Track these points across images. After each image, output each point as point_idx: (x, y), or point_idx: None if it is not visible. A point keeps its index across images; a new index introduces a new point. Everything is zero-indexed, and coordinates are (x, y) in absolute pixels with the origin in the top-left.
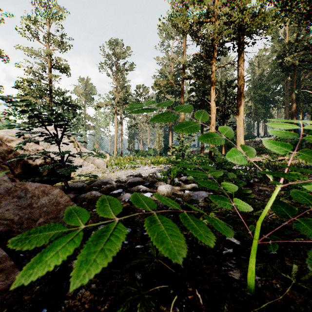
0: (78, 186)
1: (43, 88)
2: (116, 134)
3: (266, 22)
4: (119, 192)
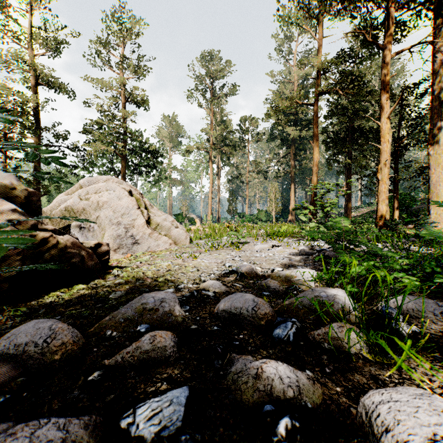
0: (35, 343)
1: (115, 130)
2: (211, 190)
3: None
4: None
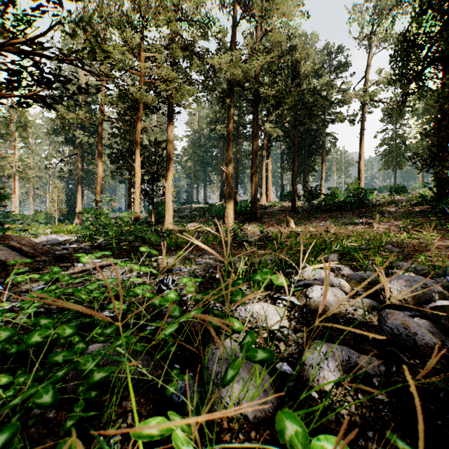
0: None
1: None
2: None
3: (187, 100)
4: (50, 246)
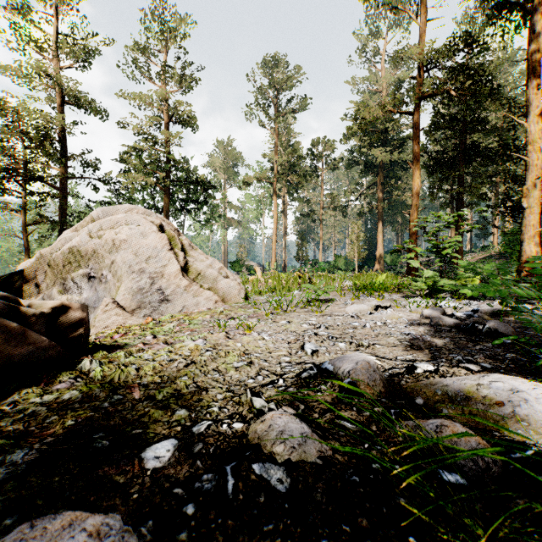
0: None
1: (156, 157)
2: (275, 231)
3: None
4: None
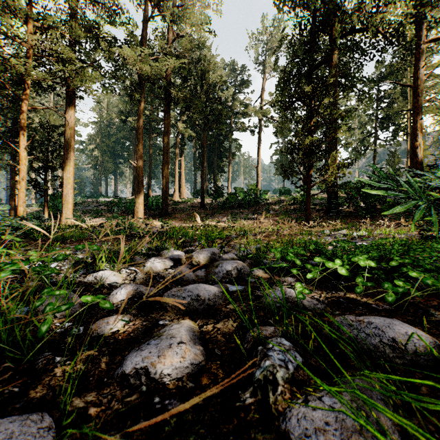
0: None
1: None
2: None
3: (89, 87)
4: None
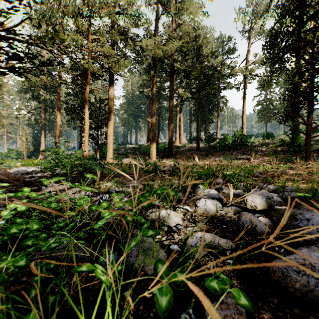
0: None
1: None
2: None
3: (123, 71)
4: (21, 175)
